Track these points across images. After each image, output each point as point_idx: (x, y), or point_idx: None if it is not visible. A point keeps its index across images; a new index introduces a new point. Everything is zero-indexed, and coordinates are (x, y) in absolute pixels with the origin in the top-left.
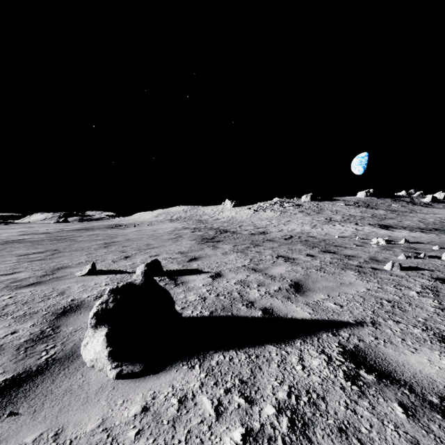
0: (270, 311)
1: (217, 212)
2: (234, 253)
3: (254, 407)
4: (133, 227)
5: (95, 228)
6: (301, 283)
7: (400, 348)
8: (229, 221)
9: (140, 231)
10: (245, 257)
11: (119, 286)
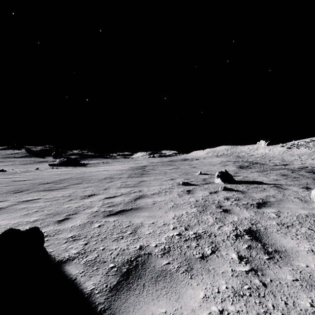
0: (260, 182)
1: (253, 150)
2: (256, 172)
3: (249, 186)
4: (195, 160)
5: (176, 160)
6: (279, 179)
7: (290, 186)
8: (262, 156)
9: (202, 162)
10: (261, 173)
11: (220, 171)
